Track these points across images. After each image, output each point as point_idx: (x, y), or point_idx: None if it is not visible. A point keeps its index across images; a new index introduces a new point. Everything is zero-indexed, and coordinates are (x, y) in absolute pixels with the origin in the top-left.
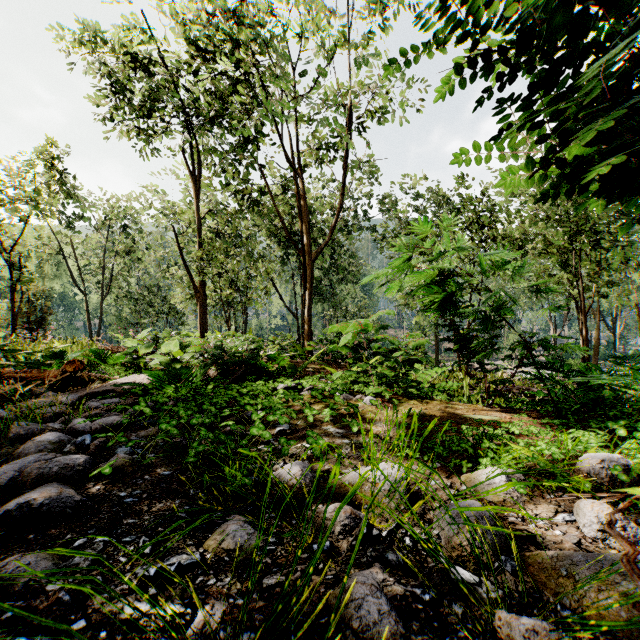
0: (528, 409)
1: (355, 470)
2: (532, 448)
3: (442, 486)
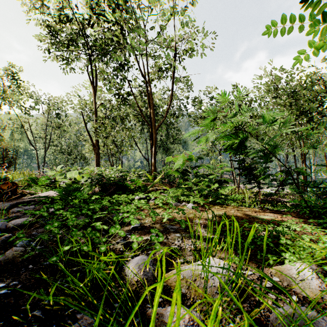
0: (290, 211)
1: (187, 263)
2: (320, 244)
3: (257, 277)
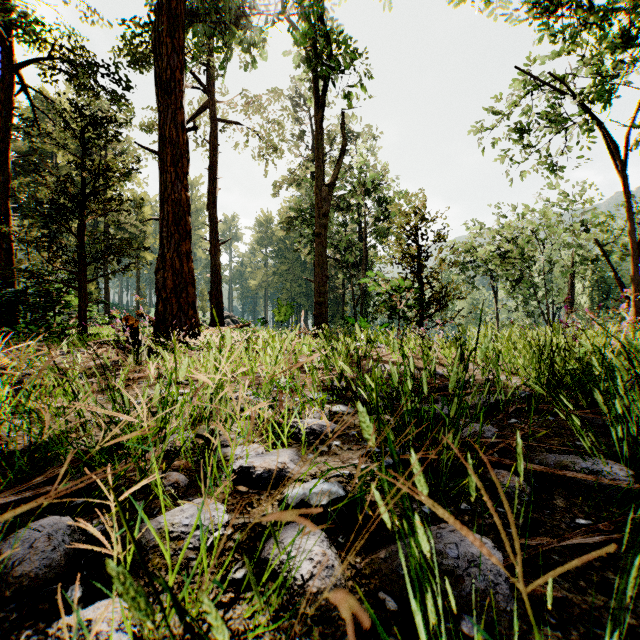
0: None
1: None
2: None
3: None
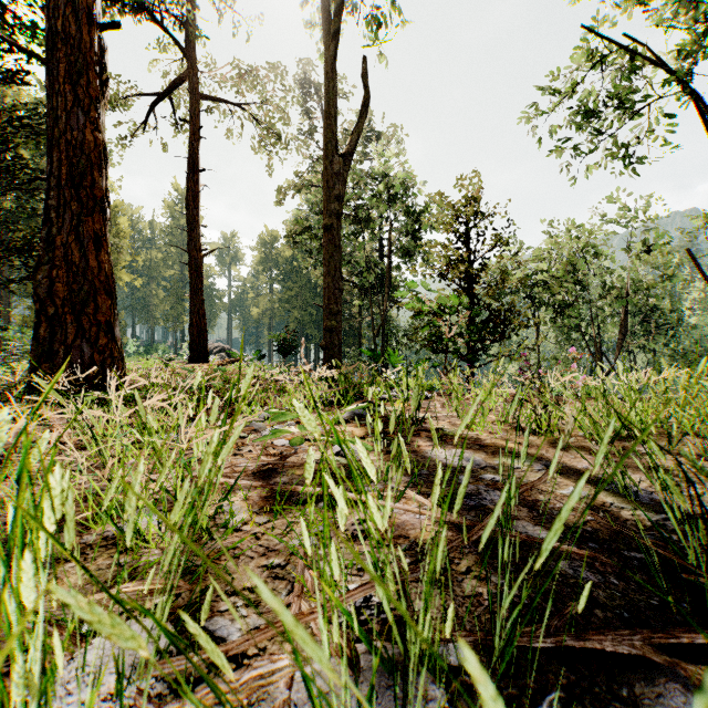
0: None
1: None
2: None
3: None
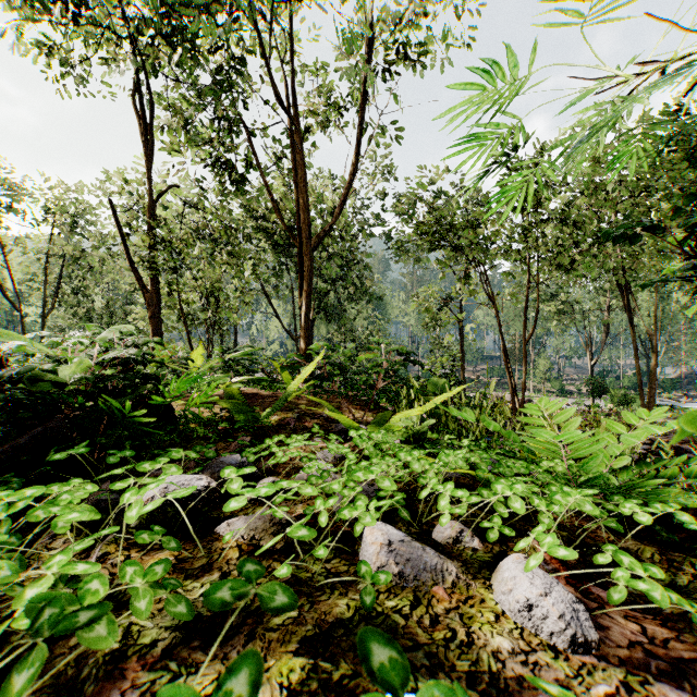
0: None
1: None
2: None
3: None
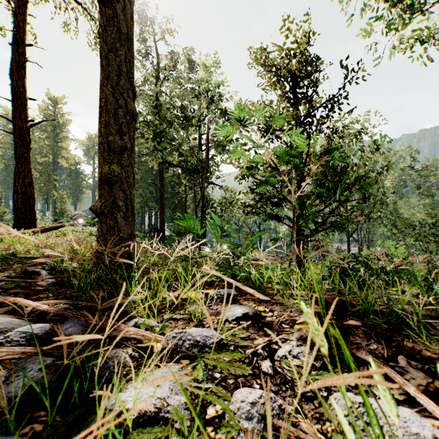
0: None
1: None
2: None
3: None
